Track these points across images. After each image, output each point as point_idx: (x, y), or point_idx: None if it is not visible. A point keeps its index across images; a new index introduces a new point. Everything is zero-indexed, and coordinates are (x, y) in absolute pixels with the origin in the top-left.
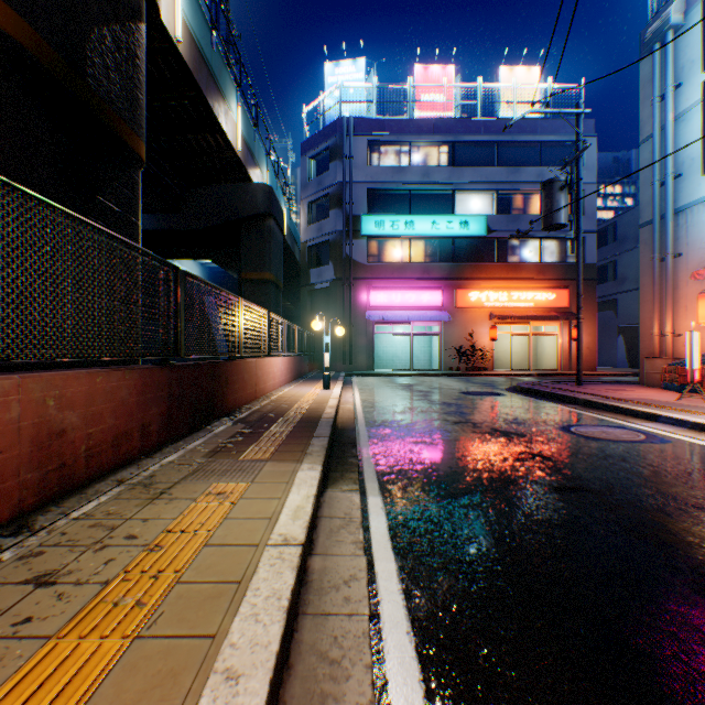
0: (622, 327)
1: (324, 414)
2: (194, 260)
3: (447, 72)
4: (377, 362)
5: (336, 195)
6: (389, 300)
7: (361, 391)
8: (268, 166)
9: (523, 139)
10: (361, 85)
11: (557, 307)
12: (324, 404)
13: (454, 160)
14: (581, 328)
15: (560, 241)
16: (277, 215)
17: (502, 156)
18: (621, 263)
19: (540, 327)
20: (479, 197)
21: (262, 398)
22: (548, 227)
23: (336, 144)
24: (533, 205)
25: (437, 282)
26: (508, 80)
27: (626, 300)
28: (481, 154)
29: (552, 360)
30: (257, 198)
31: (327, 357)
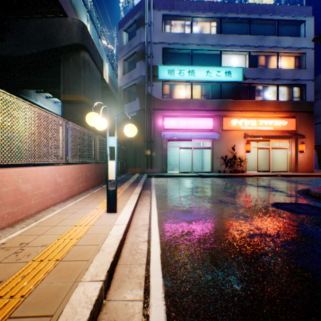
0: (315, 145)
1: None
2: (54, 103)
3: None
4: (168, 167)
5: (141, 51)
6: (177, 124)
7: (159, 204)
8: (88, 21)
9: (267, 17)
10: None
11: (288, 130)
12: None
13: (221, 30)
14: None
15: (288, 87)
16: (92, 52)
17: (252, 30)
18: (316, 106)
19: (271, 144)
20: (237, 57)
21: None
22: None
23: (141, 16)
24: (271, 63)
25: (210, 112)
26: None
27: (319, 128)
28: (238, 28)
29: (282, 165)
30: (71, 31)
31: (112, 166)
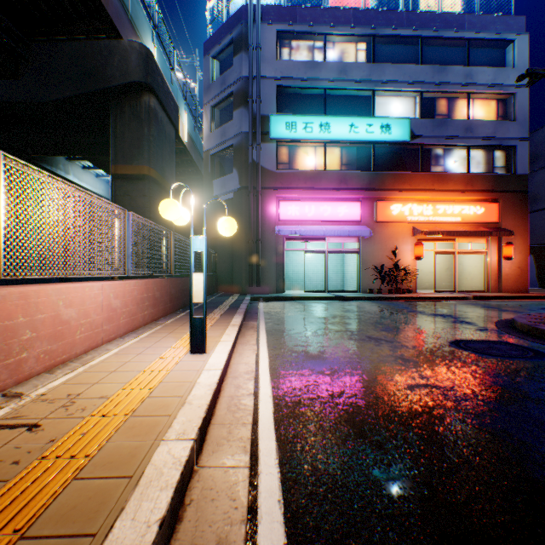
0: (533, 247)
1: None
2: (97, 177)
3: None
4: (286, 283)
5: (241, 92)
6: (301, 212)
7: (272, 341)
8: (155, 43)
9: (450, 35)
10: None
11: (486, 222)
12: None
13: (374, 56)
14: None
15: (486, 151)
16: (161, 95)
17: (425, 56)
18: (533, 182)
19: (458, 246)
20: (400, 101)
21: None
22: None
23: (241, 34)
24: (458, 111)
25: (356, 193)
26: None
27: (539, 218)
28: (403, 53)
29: (476, 281)
30: (128, 62)
31: (198, 282)
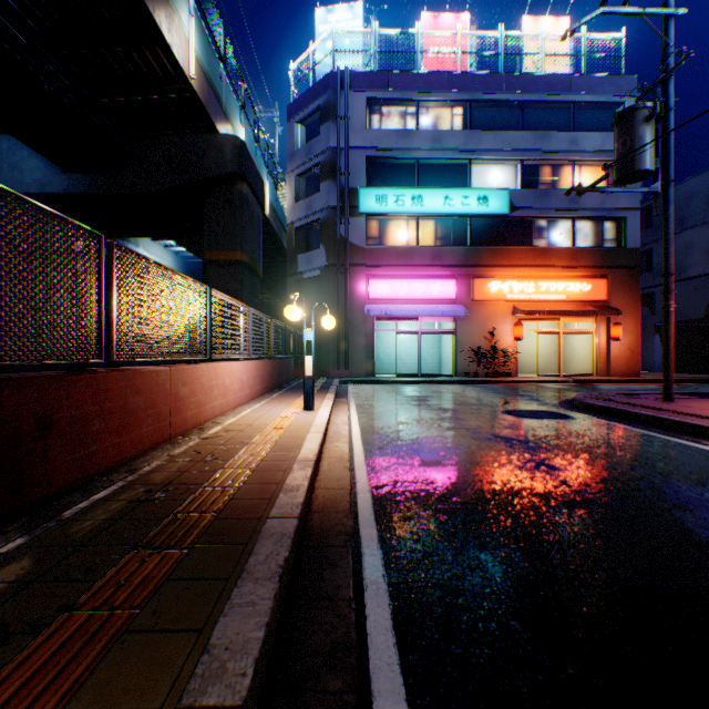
0: (659, 325)
1: (280, 496)
2: (165, 248)
3: (461, 21)
4: (377, 366)
5: (328, 164)
6: (392, 291)
7: (361, 410)
8: (243, 122)
9: (553, 98)
10: (359, 31)
11: (594, 301)
12: (292, 453)
13: (470, 123)
14: (671, 320)
15: (595, 222)
16: (252, 180)
17: (527, 121)
18: (658, 252)
19: (568, 325)
20: (500, 169)
21: (188, 434)
22: (623, 178)
23: (328, 102)
24: (564, 179)
25: (451, 270)
26: (532, 33)
27: None
28: (503, 118)
29: (585, 364)
30: (224, 154)
31: (309, 361)
